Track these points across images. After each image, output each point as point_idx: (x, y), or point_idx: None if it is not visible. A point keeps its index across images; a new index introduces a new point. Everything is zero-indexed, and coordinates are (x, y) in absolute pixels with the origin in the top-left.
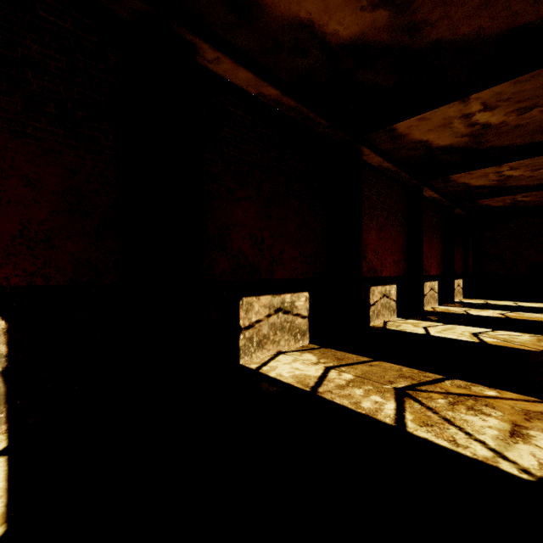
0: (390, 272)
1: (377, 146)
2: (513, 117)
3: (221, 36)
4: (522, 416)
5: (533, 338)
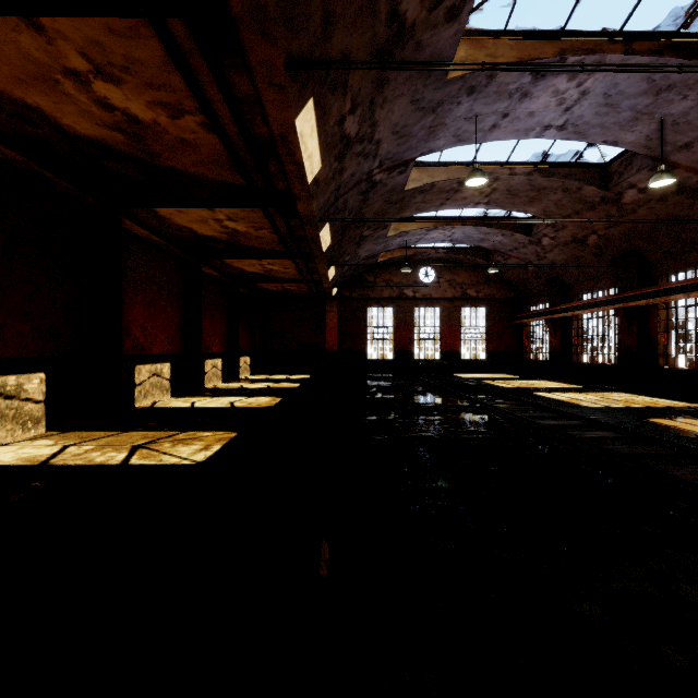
0: (163, 350)
1: (141, 219)
2: (253, 230)
3: None
4: (217, 441)
5: (271, 399)
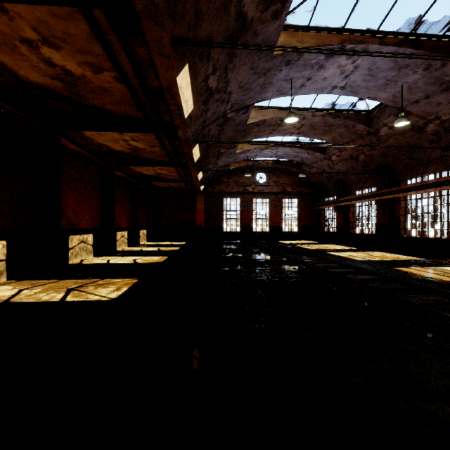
0: (88, 225)
1: (73, 138)
2: (148, 147)
3: None
4: (125, 285)
5: (160, 257)
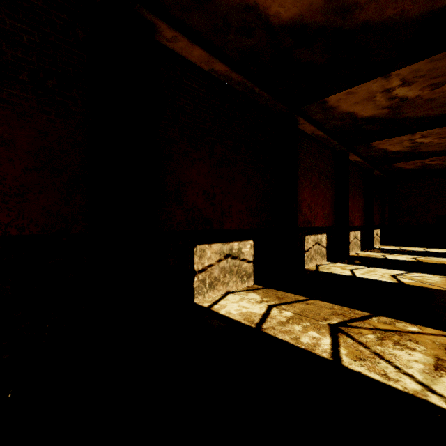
0: (321, 223)
1: (311, 116)
2: (427, 91)
3: (178, 17)
4: (443, 350)
5: (443, 279)
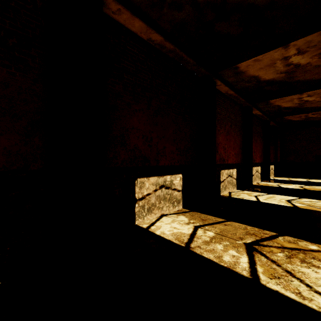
0: (233, 161)
1: (225, 79)
2: (316, 59)
3: None
4: None
5: None
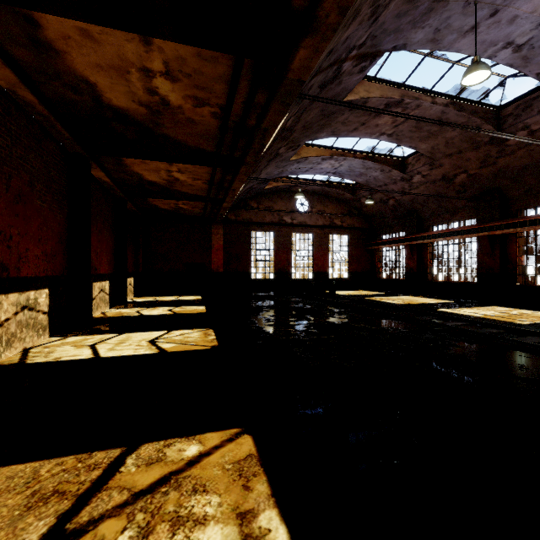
0: (38, 270)
1: (2, 43)
2: (190, 106)
3: None
4: (239, 482)
5: (201, 333)
